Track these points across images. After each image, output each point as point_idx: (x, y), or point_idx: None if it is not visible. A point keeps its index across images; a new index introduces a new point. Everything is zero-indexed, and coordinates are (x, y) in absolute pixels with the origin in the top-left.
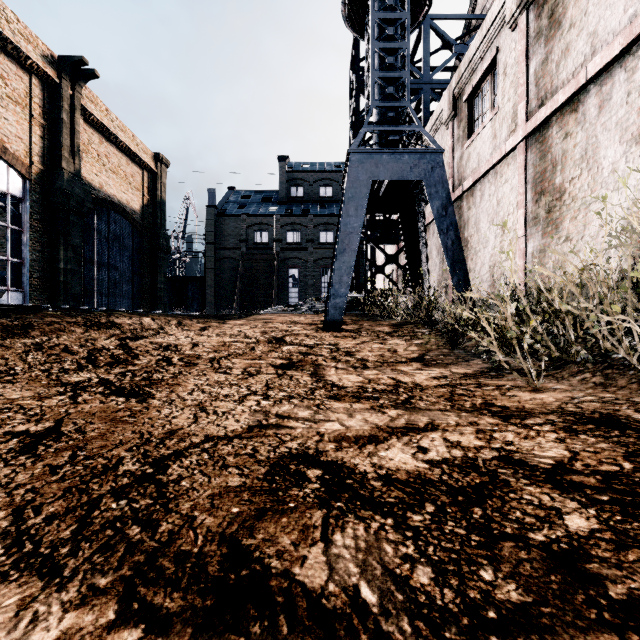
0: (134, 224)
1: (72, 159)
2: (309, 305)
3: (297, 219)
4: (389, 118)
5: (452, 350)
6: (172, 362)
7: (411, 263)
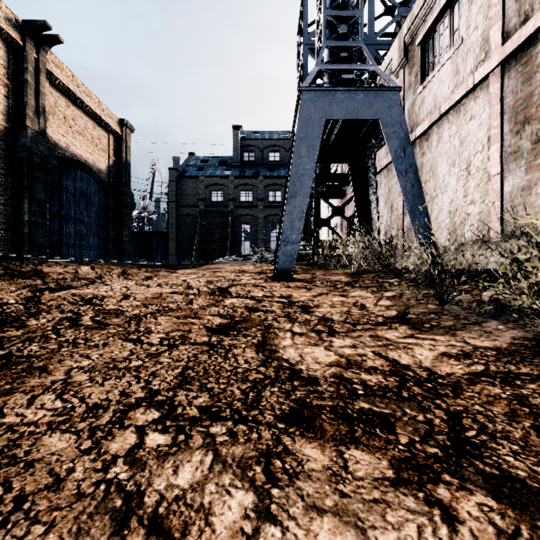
0: (100, 182)
1: (37, 118)
2: (259, 255)
3: (249, 180)
4: (341, 59)
5: (441, 306)
6: (78, 322)
7: (360, 212)
